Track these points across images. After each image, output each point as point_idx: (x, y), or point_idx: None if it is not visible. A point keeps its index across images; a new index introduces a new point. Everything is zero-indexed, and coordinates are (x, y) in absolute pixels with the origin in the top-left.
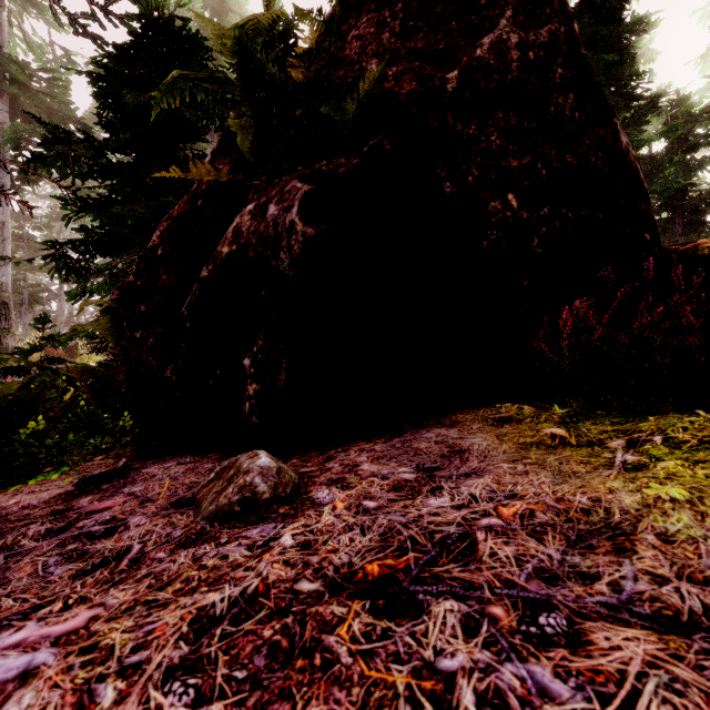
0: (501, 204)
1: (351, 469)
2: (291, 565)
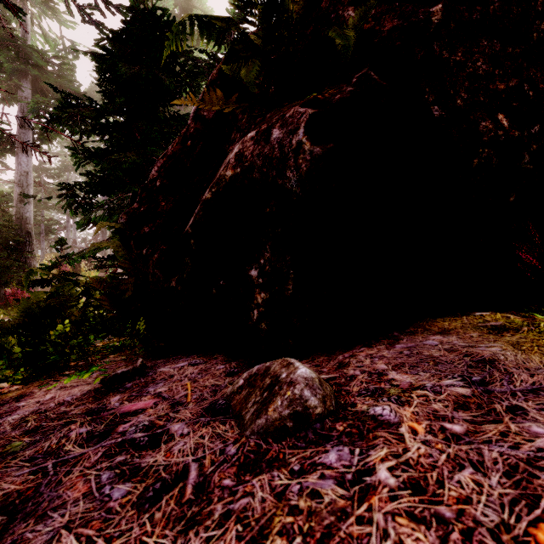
0: (492, 124)
1: (379, 378)
2: (421, 521)
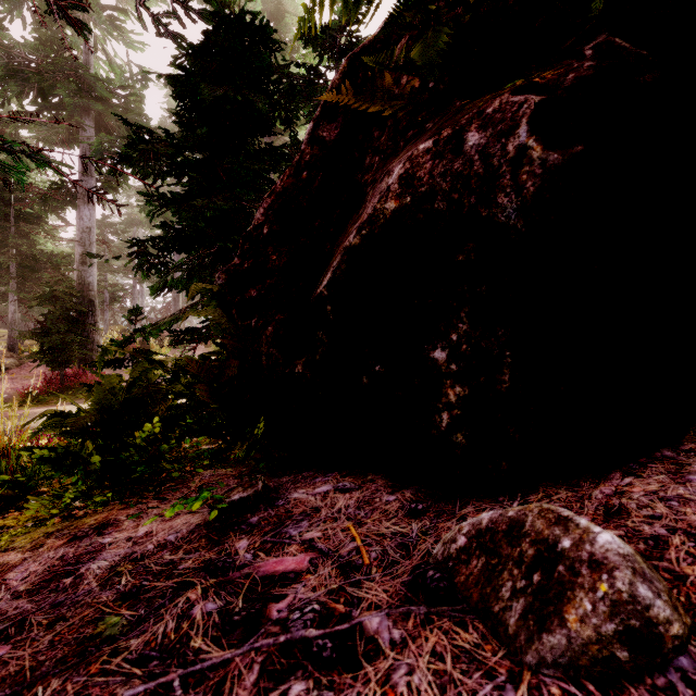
0: None
1: None
2: None
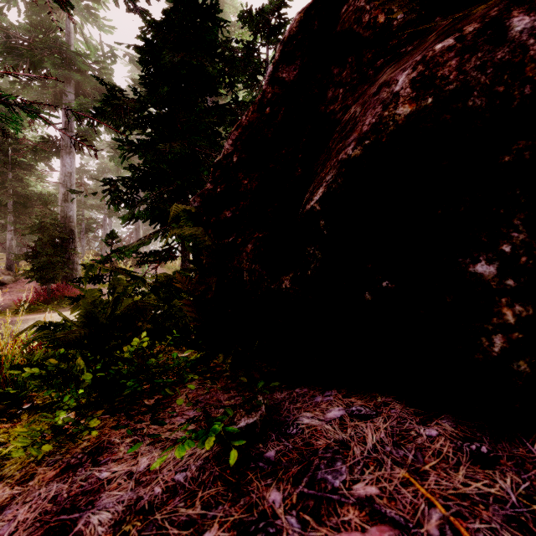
0: None
1: None
2: None
